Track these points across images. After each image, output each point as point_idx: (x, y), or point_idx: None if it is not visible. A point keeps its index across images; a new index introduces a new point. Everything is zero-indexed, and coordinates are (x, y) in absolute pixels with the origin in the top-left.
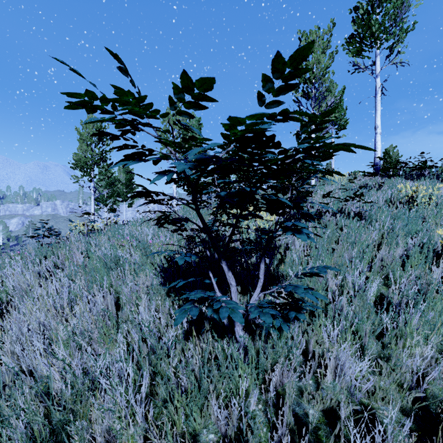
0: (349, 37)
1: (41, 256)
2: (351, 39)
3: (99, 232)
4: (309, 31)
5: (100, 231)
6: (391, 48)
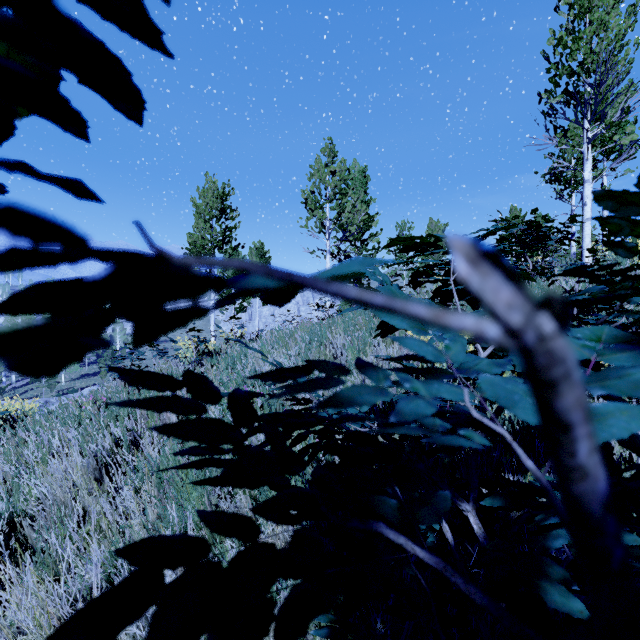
0: None
1: (110, 417)
2: None
3: (213, 357)
4: None
5: (214, 356)
6: None
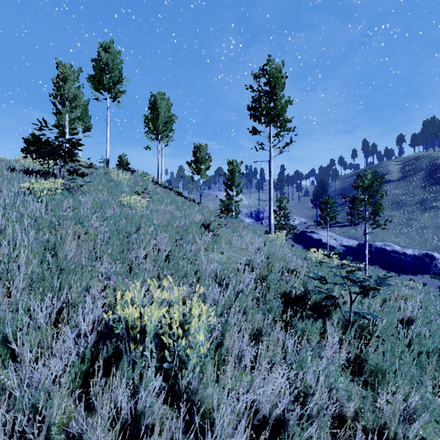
0: (92, 76)
1: None
2: (93, 78)
3: None
4: (65, 64)
5: None
6: (114, 98)
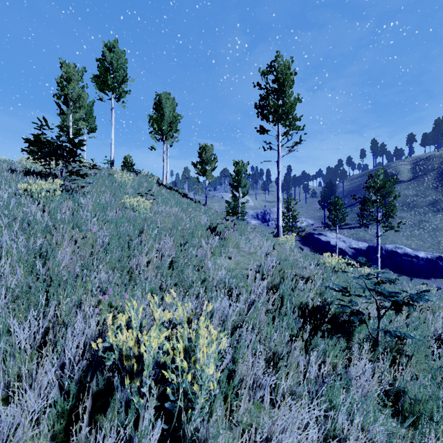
0: (96, 76)
1: None
2: (97, 78)
3: None
4: (69, 64)
5: None
6: (119, 98)
